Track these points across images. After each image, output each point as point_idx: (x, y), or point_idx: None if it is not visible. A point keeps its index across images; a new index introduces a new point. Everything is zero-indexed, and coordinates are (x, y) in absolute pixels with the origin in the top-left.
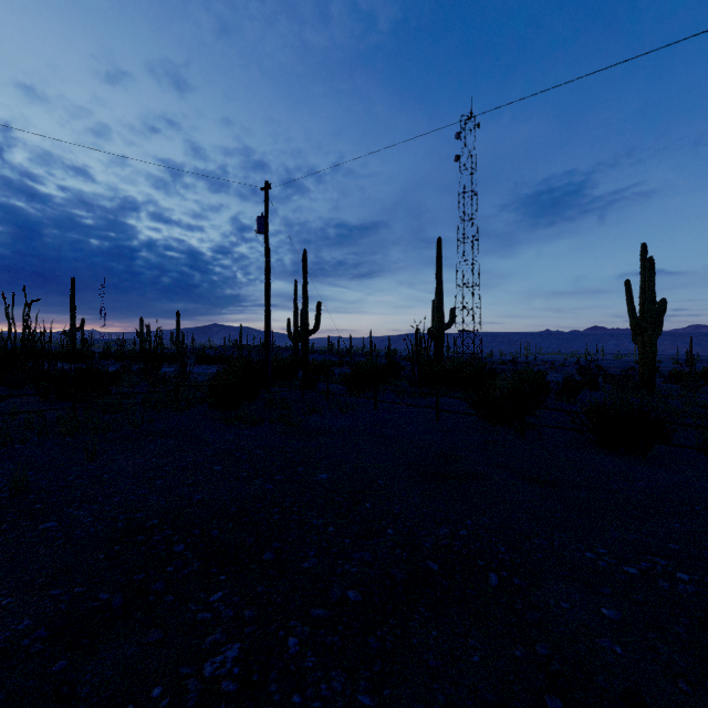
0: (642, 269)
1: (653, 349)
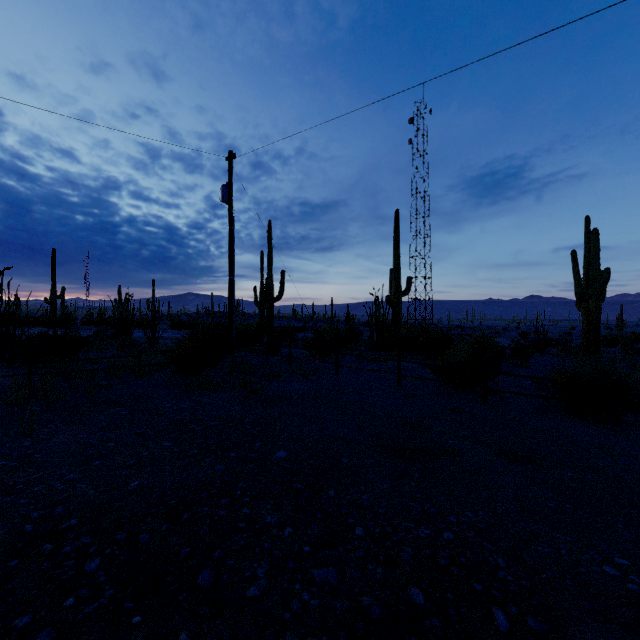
0: (585, 240)
1: (597, 315)
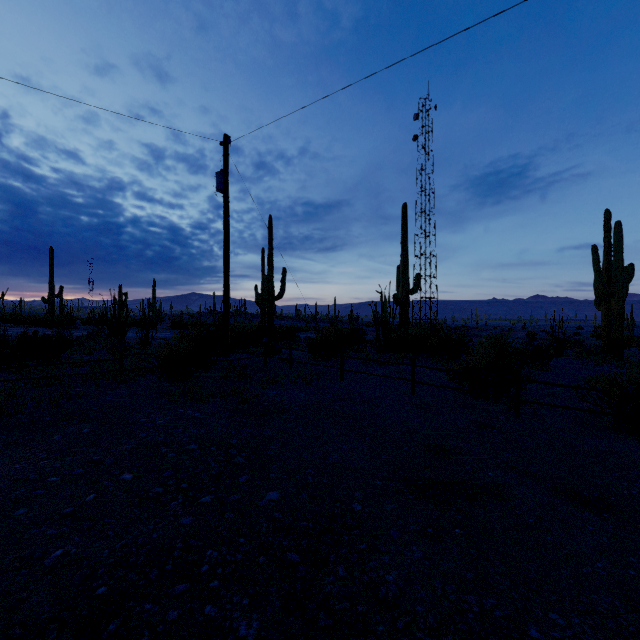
0: (605, 235)
1: (621, 314)
